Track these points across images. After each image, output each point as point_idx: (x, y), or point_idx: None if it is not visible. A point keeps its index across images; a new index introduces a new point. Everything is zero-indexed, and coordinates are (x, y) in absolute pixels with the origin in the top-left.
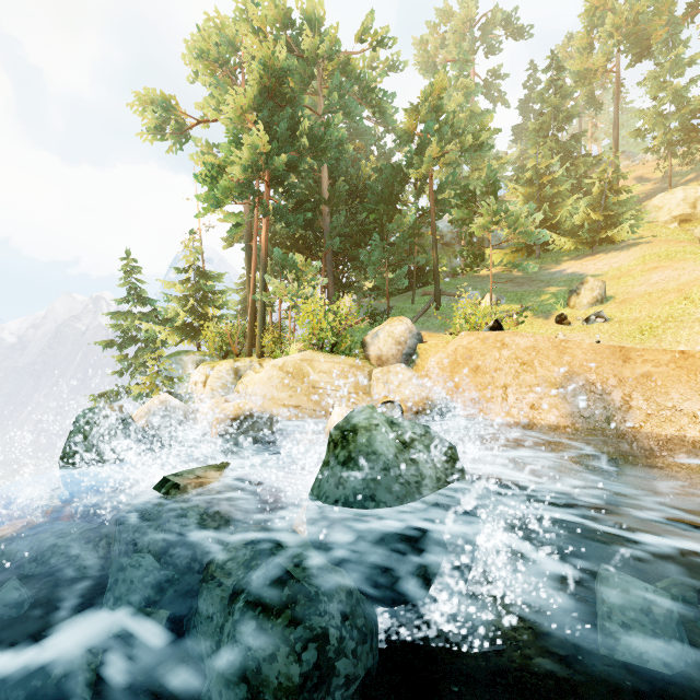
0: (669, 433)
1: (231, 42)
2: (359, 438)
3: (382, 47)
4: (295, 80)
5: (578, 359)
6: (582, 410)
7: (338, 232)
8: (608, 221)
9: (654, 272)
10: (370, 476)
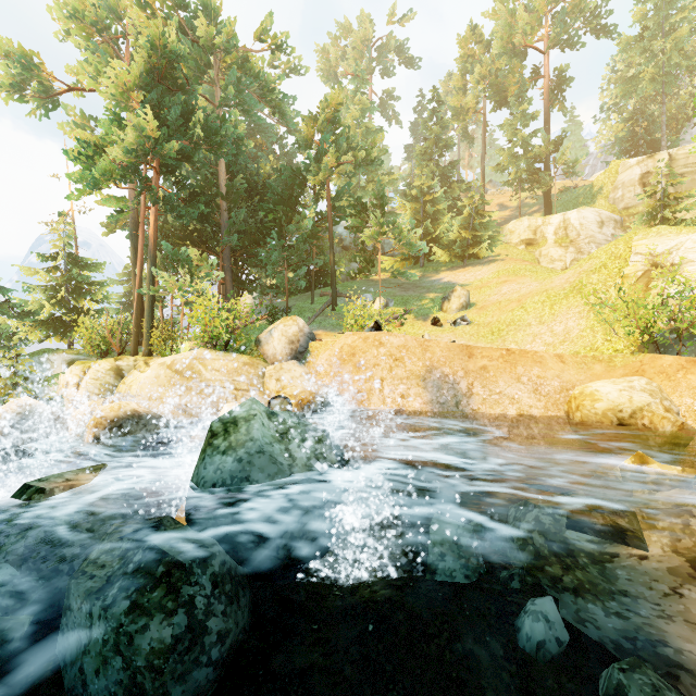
0: (497, 412)
1: (112, 7)
2: (238, 427)
3: (281, 51)
4: (189, 65)
5: (436, 355)
6: (439, 397)
7: (236, 228)
8: (475, 239)
9: (504, 285)
10: (246, 459)
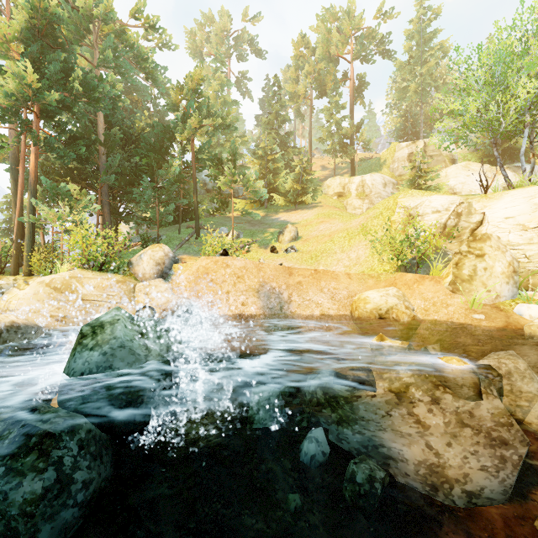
0: (307, 313)
1: None
2: (104, 329)
3: (154, 29)
4: (69, 28)
5: (267, 274)
6: (268, 304)
7: (114, 170)
8: (303, 190)
9: (321, 224)
10: (109, 353)
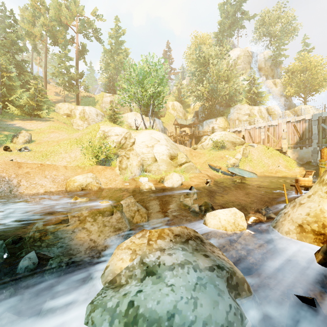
0: (34, 192)
1: None
2: None
3: None
4: None
5: None
6: None
7: None
8: (38, 107)
9: (52, 133)
10: None
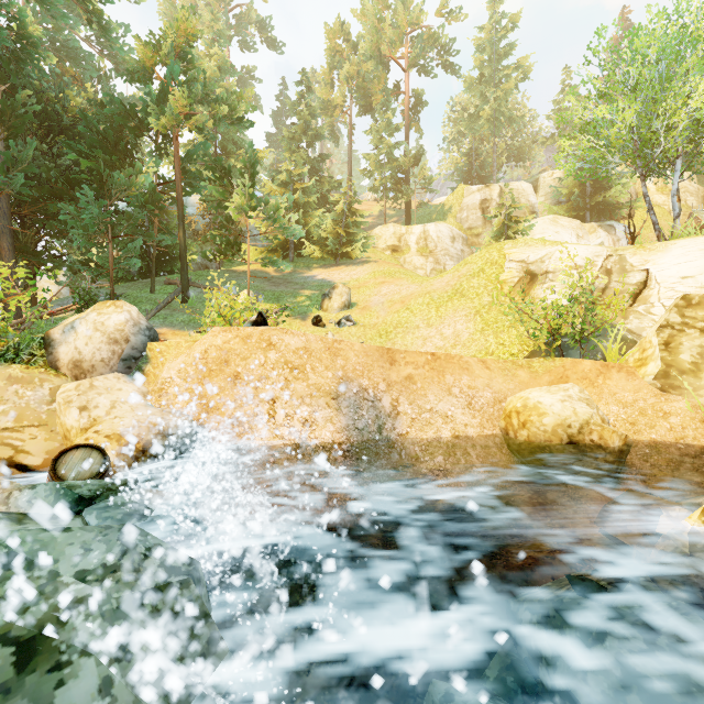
0: (430, 436)
1: None
2: None
3: None
4: None
5: (351, 362)
6: (357, 421)
7: (21, 170)
8: (348, 238)
9: (383, 286)
10: None
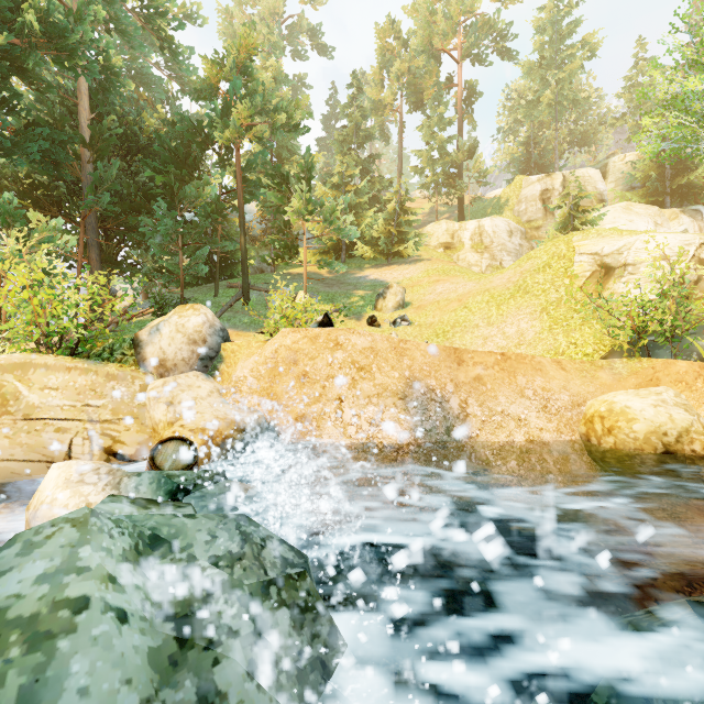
0: (502, 440)
1: None
2: None
3: None
4: None
5: (418, 362)
6: (424, 422)
7: (106, 188)
8: (400, 237)
9: (438, 284)
10: None
